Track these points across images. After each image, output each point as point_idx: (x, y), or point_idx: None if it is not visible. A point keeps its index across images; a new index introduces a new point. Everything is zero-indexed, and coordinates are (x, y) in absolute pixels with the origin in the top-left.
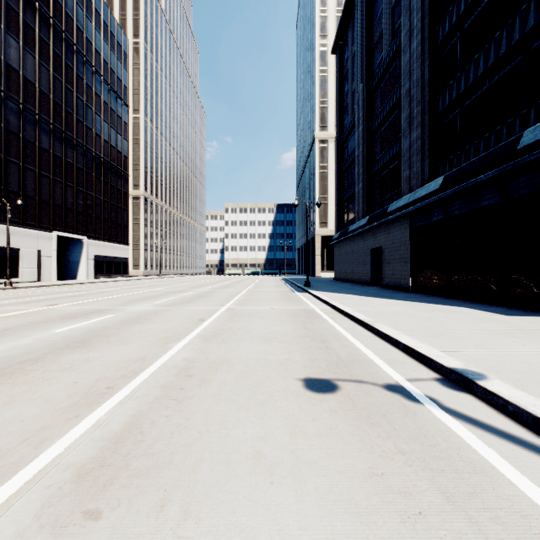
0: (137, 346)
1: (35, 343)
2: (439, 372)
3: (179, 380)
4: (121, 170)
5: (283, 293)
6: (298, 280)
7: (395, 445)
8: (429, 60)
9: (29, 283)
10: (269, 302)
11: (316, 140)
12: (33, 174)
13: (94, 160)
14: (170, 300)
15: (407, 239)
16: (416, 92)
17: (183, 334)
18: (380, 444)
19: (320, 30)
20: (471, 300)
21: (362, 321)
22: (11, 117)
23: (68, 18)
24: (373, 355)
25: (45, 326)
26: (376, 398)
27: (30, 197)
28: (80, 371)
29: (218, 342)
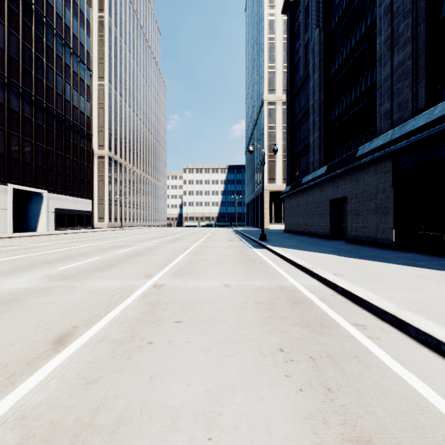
0: None
1: None
2: None
3: None
4: (83, 129)
5: (238, 249)
6: (249, 232)
7: None
8: None
9: None
10: (221, 268)
11: (265, 102)
12: None
13: (55, 118)
14: (86, 264)
15: (387, 184)
16: (403, 2)
17: None
18: None
19: (268, 1)
20: None
21: None
22: None
23: None
24: None
25: None
26: None
27: None
28: None
29: None
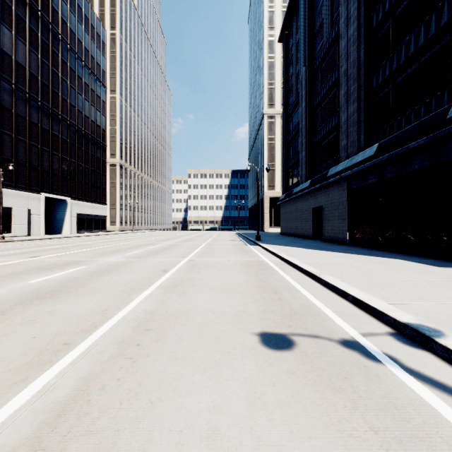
0: (102, 297)
1: (7, 294)
2: (391, 326)
3: (136, 334)
4: (99, 141)
5: (238, 246)
6: (250, 234)
7: (364, 419)
8: (364, 43)
9: (21, 237)
10: (225, 254)
11: (265, 116)
12: (24, 144)
13: (77, 133)
14: (139, 252)
15: (344, 199)
16: (353, 71)
17: (146, 285)
18: (348, 417)
19: (268, 23)
20: (403, 253)
21: (310, 272)
22: (5, 95)
23: (54, 11)
24: (324, 307)
25: (22, 277)
26: (334, 356)
27: (21, 164)
28: (42, 325)
29: (178, 294)
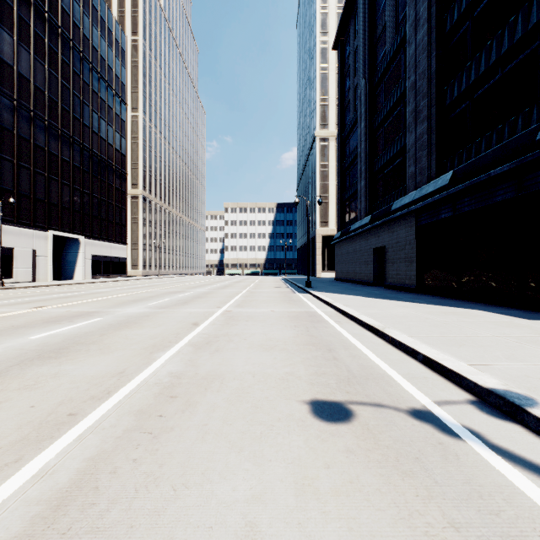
0: (118, 356)
1: (3, 353)
2: (471, 392)
3: (159, 403)
4: (118, 168)
5: (284, 294)
6: (298, 280)
7: (442, 511)
8: (436, 50)
9: (24, 283)
10: (269, 304)
11: (317, 138)
12: (28, 172)
13: (92, 158)
14: (165, 302)
15: (412, 237)
16: (422, 84)
17: (173, 341)
18: (422, 510)
19: (320, 27)
20: (482, 302)
21: (371, 325)
22: (5, 113)
23: (64, 13)
24: (389, 368)
25: (23, 332)
26: (403, 431)
27: (25, 196)
28: (43, 390)
29: (211, 352)
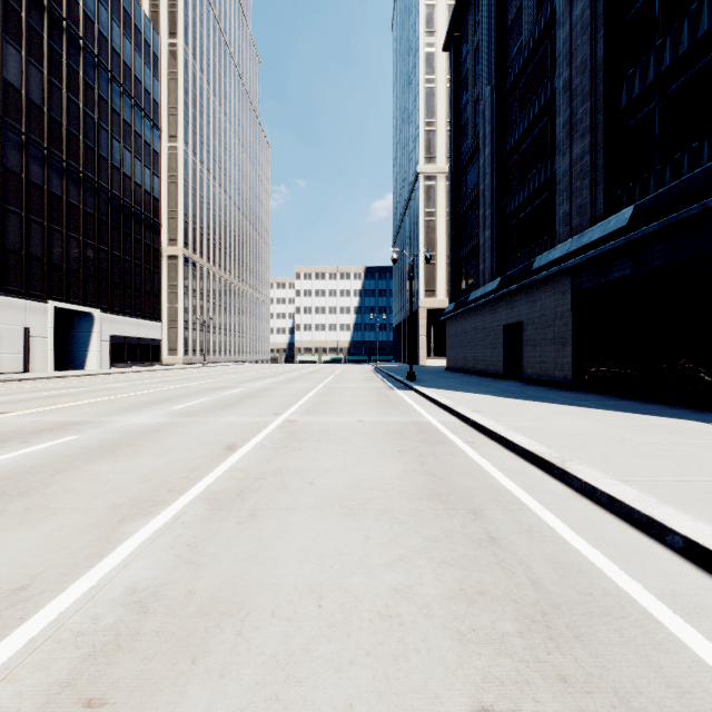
0: (47, 532)
1: None
2: None
3: None
4: (149, 217)
5: (377, 391)
6: (396, 370)
7: None
8: (604, 28)
9: (11, 374)
10: (355, 408)
11: (420, 176)
12: (18, 219)
13: (111, 203)
14: (197, 404)
15: (565, 308)
16: (581, 81)
17: (176, 489)
18: None
19: (425, 24)
20: (687, 406)
21: (535, 454)
22: None
23: None
24: (621, 574)
25: None
26: None
27: (14, 252)
28: None
29: (241, 519)
